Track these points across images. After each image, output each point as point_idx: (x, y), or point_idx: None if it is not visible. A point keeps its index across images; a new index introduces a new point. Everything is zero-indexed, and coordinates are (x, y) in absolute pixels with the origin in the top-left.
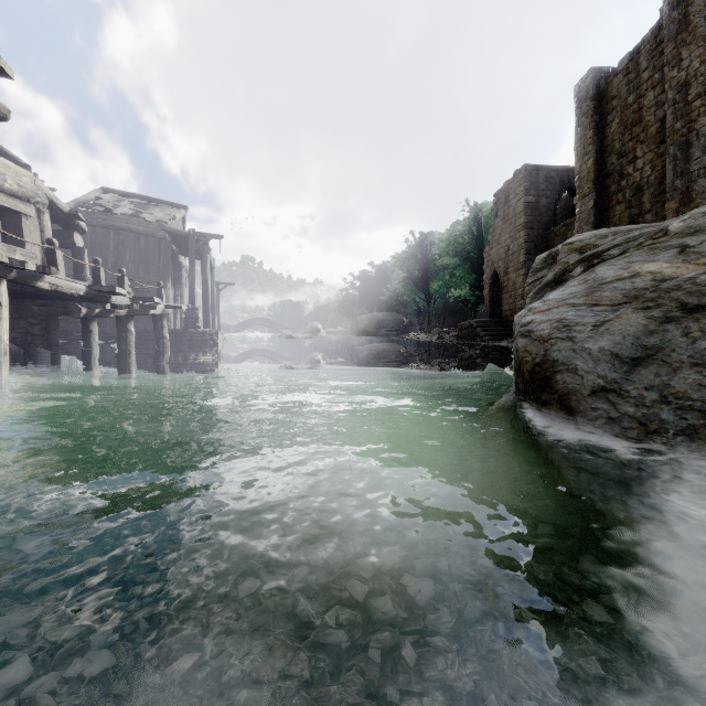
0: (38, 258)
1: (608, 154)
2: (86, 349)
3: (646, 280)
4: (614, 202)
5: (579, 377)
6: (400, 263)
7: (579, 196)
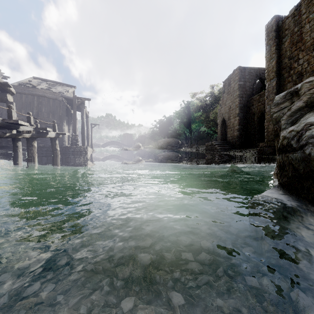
0: None
1: (283, 58)
2: (15, 155)
3: None
4: (287, 82)
5: None
6: (178, 115)
7: (268, 80)
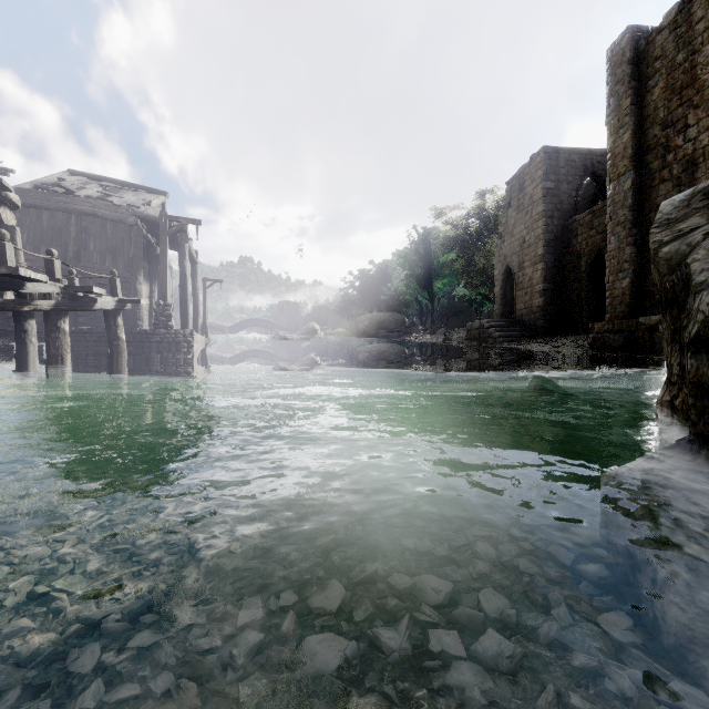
0: None
1: (649, 126)
2: (20, 353)
3: None
4: (658, 180)
5: None
6: (403, 260)
7: (612, 177)
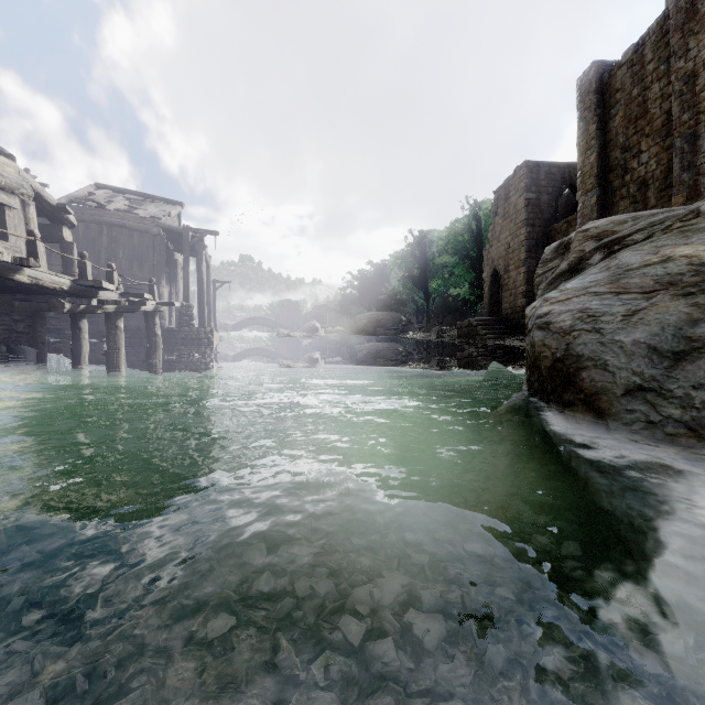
0: (22, 252)
1: (611, 149)
2: (75, 347)
3: (681, 265)
4: (618, 197)
5: (610, 374)
6: (399, 261)
7: (582, 192)
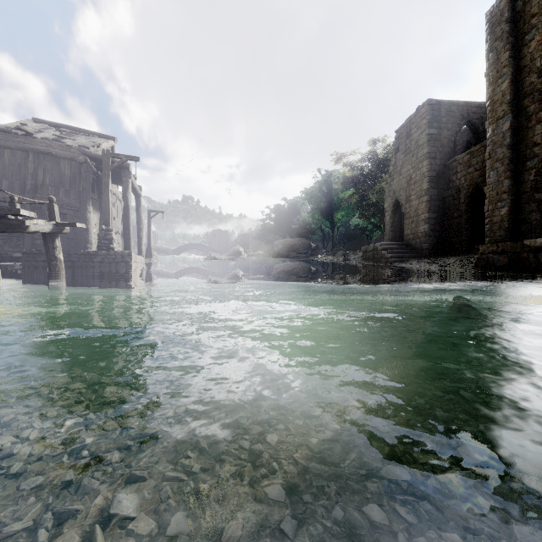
0: None
1: (526, 75)
2: None
3: None
4: (534, 121)
5: None
6: (309, 196)
7: (491, 120)
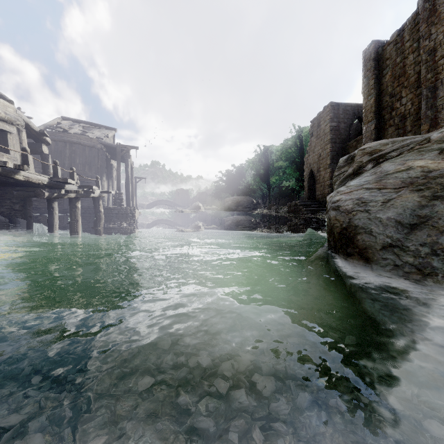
0: (18, 160)
1: (383, 95)
2: (50, 219)
3: (417, 172)
4: (388, 125)
5: (373, 237)
6: (251, 165)
7: (365, 122)
